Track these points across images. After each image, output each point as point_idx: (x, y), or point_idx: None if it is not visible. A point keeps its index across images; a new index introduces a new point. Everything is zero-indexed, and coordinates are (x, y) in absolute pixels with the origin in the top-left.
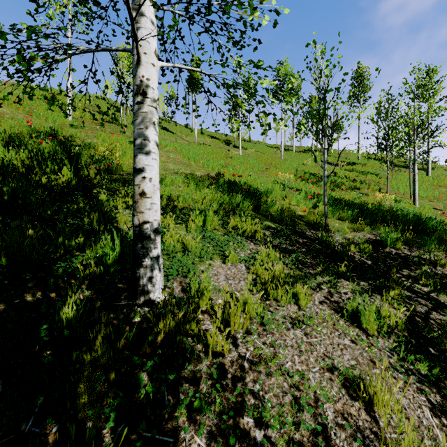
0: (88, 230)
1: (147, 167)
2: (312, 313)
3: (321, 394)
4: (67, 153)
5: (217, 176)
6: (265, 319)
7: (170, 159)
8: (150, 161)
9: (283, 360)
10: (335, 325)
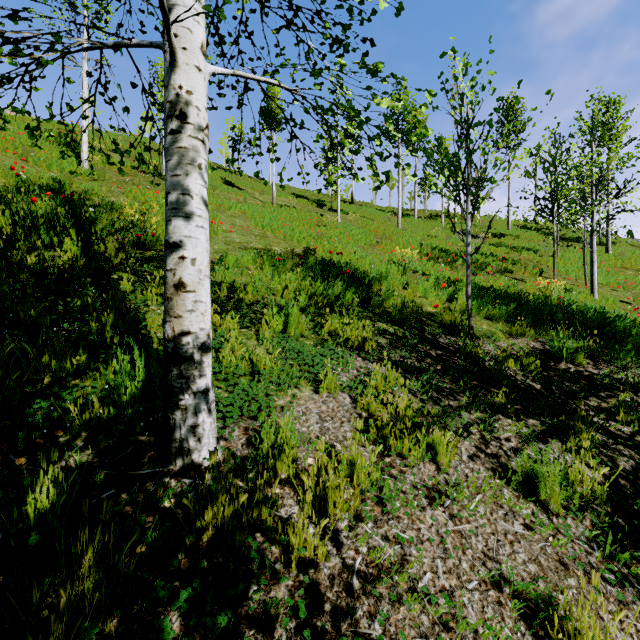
0: (96, 342)
1: (188, 240)
2: (459, 478)
3: (487, 636)
4: (75, 217)
5: (305, 253)
6: (385, 491)
7: (236, 227)
8: (193, 230)
9: (417, 570)
10: (497, 498)
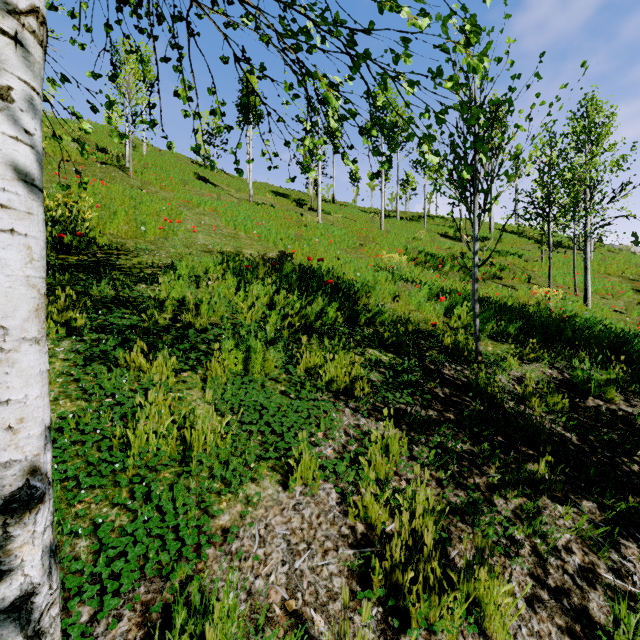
0: None
1: None
2: None
3: None
4: None
5: (280, 258)
6: None
7: (203, 227)
8: None
9: None
10: None
